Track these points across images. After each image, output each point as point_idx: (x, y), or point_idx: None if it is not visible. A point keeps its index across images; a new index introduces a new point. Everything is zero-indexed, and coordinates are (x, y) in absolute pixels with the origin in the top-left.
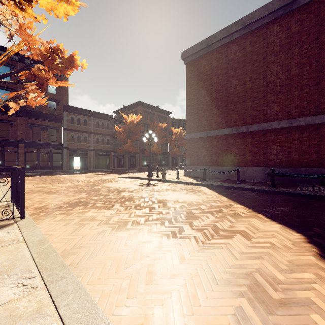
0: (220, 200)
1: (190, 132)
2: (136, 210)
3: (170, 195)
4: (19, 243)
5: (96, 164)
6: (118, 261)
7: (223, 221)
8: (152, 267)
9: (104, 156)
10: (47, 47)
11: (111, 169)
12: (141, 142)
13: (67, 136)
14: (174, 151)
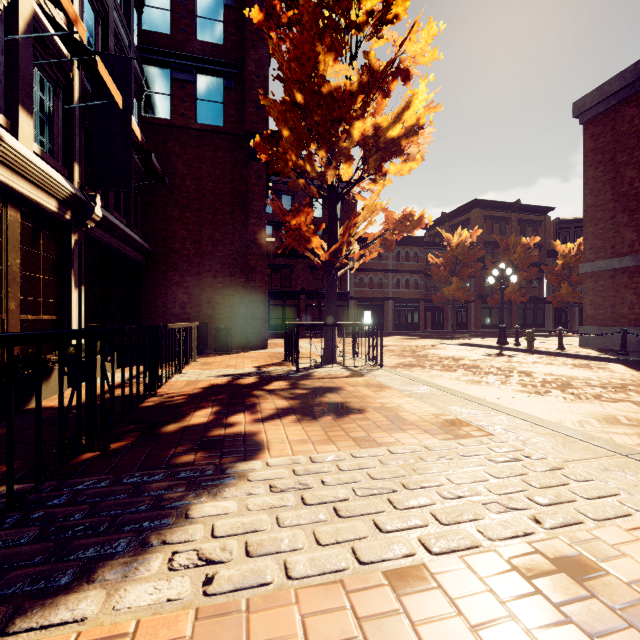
0: (635, 380)
1: (594, 259)
2: (487, 376)
3: (539, 368)
4: (400, 377)
5: (396, 323)
6: (481, 396)
7: (617, 394)
8: (512, 401)
9: (409, 308)
10: (401, 216)
11: (422, 332)
12: (479, 280)
13: (355, 280)
14: (561, 295)
